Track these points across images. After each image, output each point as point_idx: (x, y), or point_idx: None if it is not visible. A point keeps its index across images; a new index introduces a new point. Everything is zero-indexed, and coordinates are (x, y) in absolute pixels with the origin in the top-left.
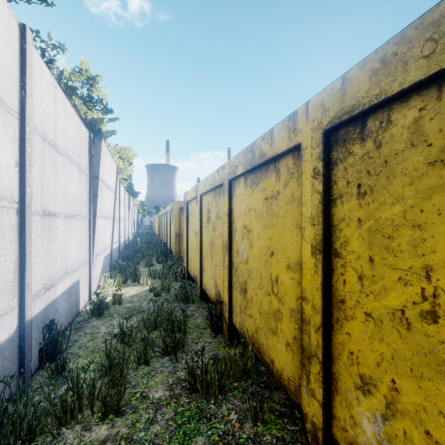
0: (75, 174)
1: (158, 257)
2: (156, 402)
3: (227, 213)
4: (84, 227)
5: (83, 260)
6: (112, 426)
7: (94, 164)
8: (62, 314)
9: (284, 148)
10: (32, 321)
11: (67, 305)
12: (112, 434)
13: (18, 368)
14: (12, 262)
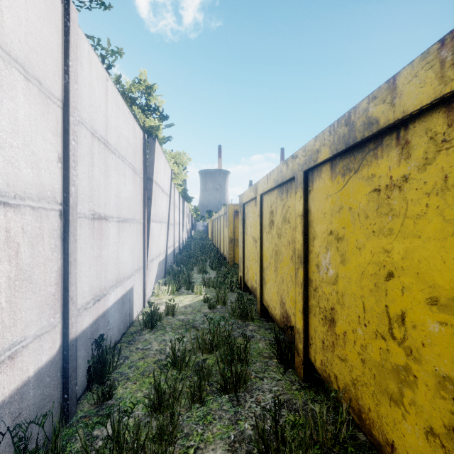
0: (128, 175)
1: (211, 263)
2: None
3: (301, 215)
4: (138, 232)
5: (137, 266)
6: None
7: (149, 166)
8: (114, 326)
9: (425, 100)
10: (79, 337)
11: (120, 315)
12: None
13: (61, 394)
14: (54, 272)
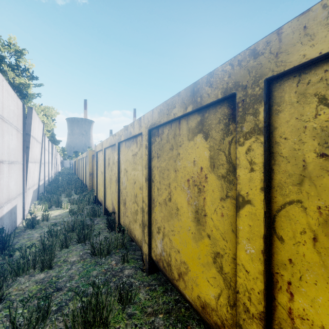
0: (14, 134)
1: (76, 190)
2: (72, 262)
3: (117, 161)
4: (20, 169)
5: (19, 192)
6: (47, 273)
7: (27, 125)
8: (7, 226)
9: (137, 132)
10: None
11: (9, 221)
12: (47, 276)
13: None
14: None
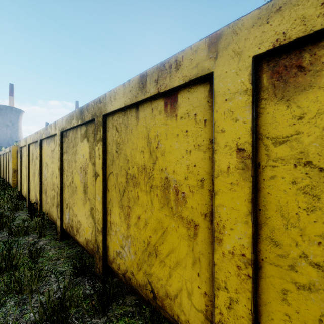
0: None
1: None
2: None
3: (39, 156)
4: None
5: None
6: None
7: None
8: None
9: (54, 133)
10: None
11: None
12: None
13: None
14: None
